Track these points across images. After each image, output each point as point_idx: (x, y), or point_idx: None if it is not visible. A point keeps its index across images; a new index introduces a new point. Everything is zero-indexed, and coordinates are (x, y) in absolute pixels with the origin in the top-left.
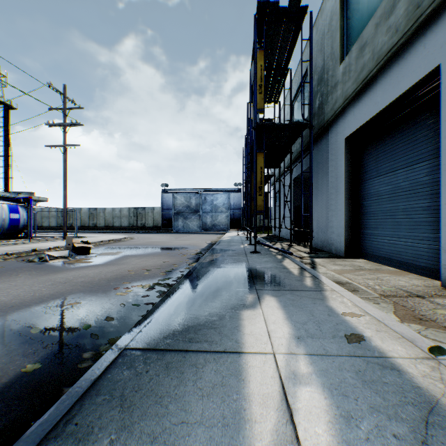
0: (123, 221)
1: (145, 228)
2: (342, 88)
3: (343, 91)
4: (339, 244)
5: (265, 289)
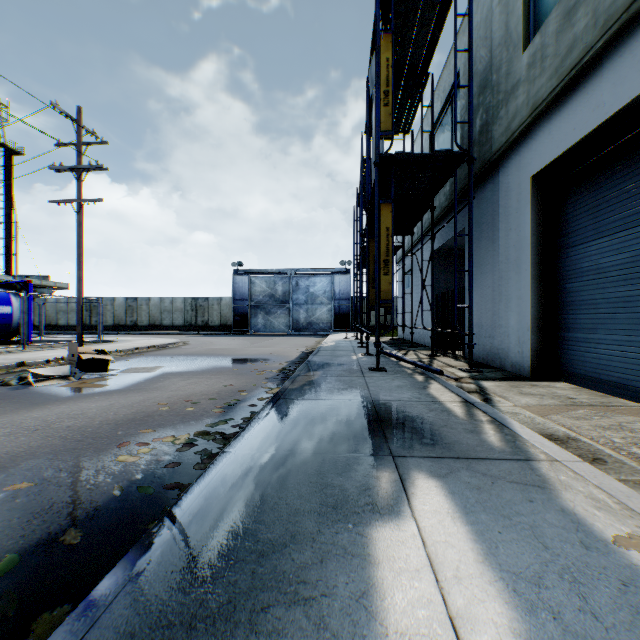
0: (176, 318)
1: (209, 327)
2: (527, 90)
3: (529, 96)
4: (519, 357)
5: (410, 455)
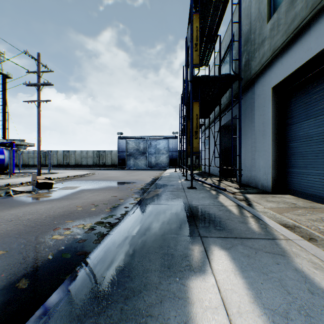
0: (89, 161)
1: (105, 166)
2: (270, 42)
3: (271, 45)
4: (265, 181)
5: (210, 236)
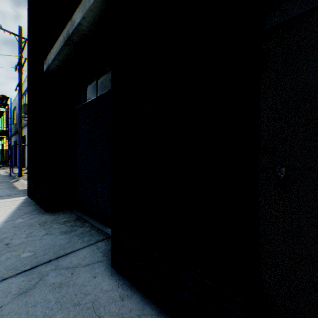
0: None
1: None
2: None
3: None
4: None
5: None
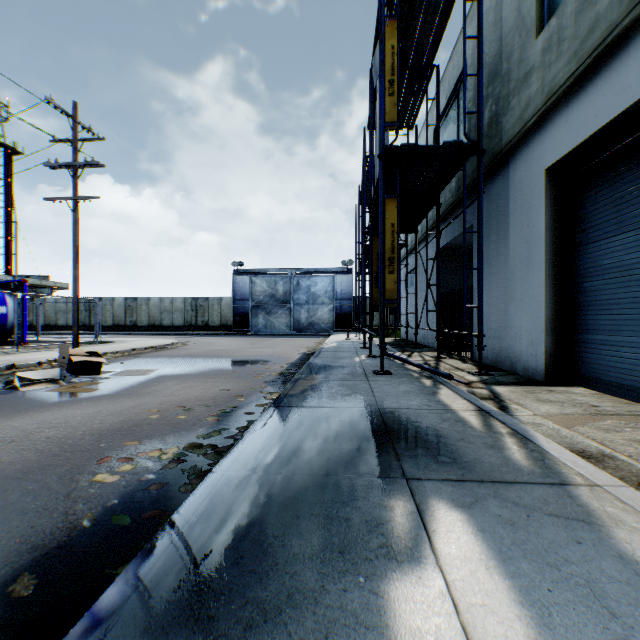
0: (176, 318)
1: (209, 328)
2: (542, 77)
3: (544, 82)
4: (532, 359)
5: (426, 477)
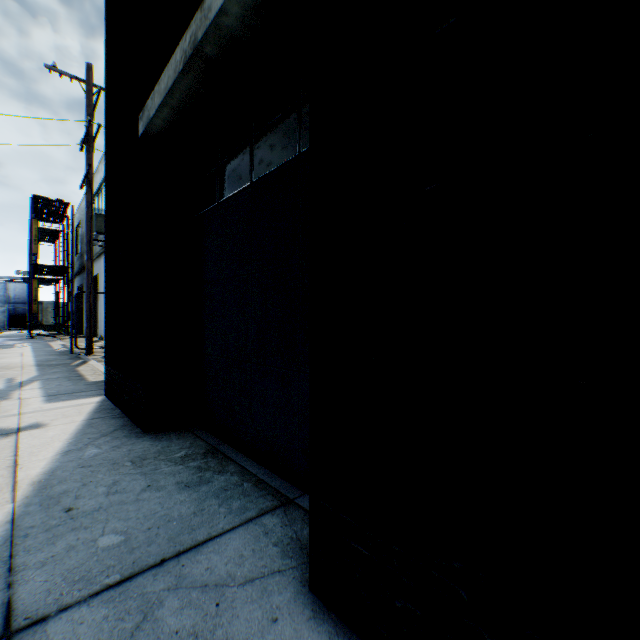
0: None
1: None
2: None
3: None
4: None
5: (29, 342)
